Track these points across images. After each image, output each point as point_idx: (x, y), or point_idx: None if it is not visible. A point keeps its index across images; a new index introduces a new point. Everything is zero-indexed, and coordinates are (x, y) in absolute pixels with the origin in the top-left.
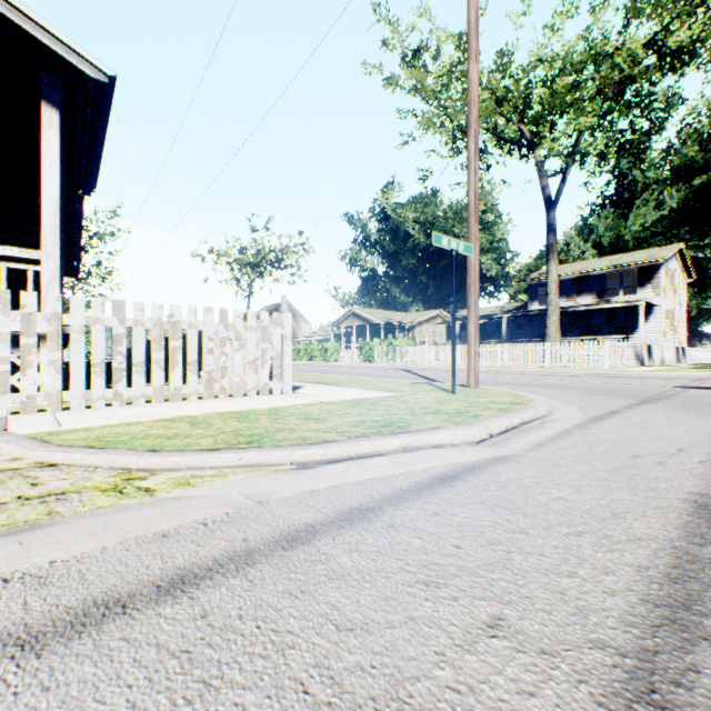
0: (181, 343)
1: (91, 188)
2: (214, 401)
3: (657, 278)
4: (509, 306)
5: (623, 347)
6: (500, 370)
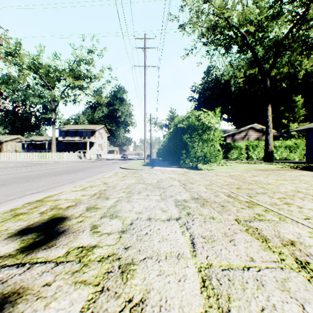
0: None
1: None
2: None
3: (95, 134)
4: None
5: (73, 154)
6: (30, 161)
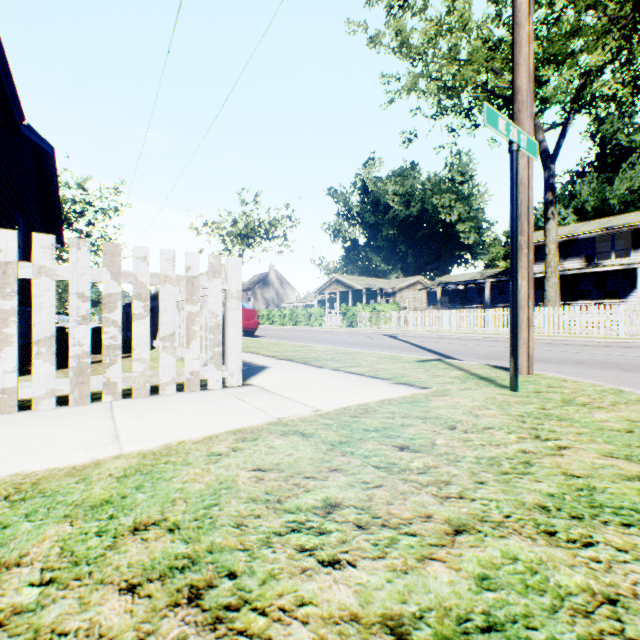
0: (17, 304)
1: (15, 116)
2: (73, 415)
3: None
4: (490, 271)
5: (636, 311)
6: (498, 337)
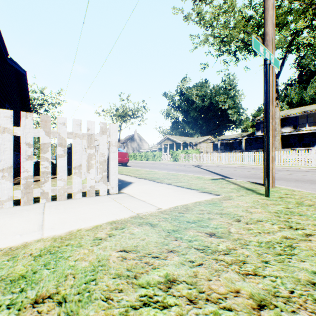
0: None
1: (3, 53)
2: (21, 211)
3: None
4: (244, 133)
5: None
6: (250, 166)
